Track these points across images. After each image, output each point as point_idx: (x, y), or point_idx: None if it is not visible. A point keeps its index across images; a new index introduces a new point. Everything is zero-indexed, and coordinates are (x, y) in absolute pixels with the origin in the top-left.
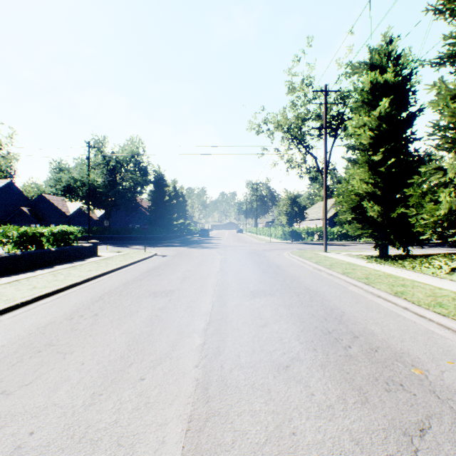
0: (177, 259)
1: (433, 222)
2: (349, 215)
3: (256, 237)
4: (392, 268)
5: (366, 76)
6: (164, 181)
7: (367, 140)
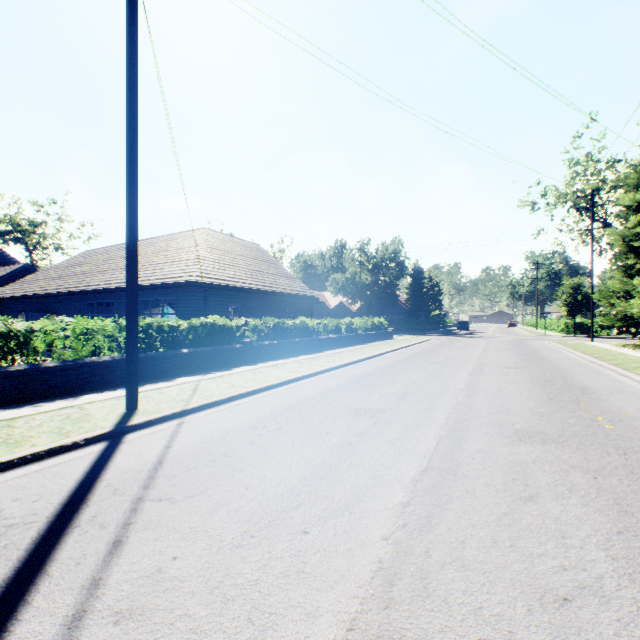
0: (450, 341)
1: (637, 316)
2: (609, 309)
3: (532, 331)
4: (621, 348)
5: (619, 195)
6: (422, 274)
7: (620, 247)
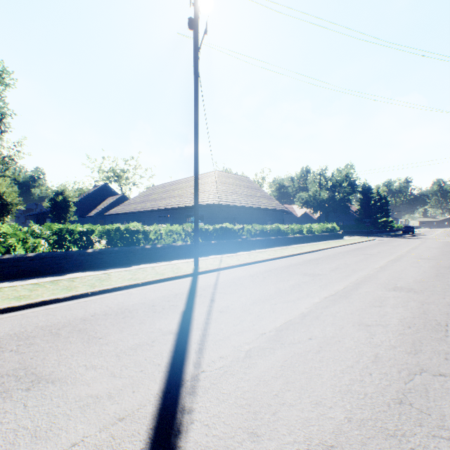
0: (390, 241)
1: None
2: None
3: None
4: None
5: None
6: (370, 190)
7: None
